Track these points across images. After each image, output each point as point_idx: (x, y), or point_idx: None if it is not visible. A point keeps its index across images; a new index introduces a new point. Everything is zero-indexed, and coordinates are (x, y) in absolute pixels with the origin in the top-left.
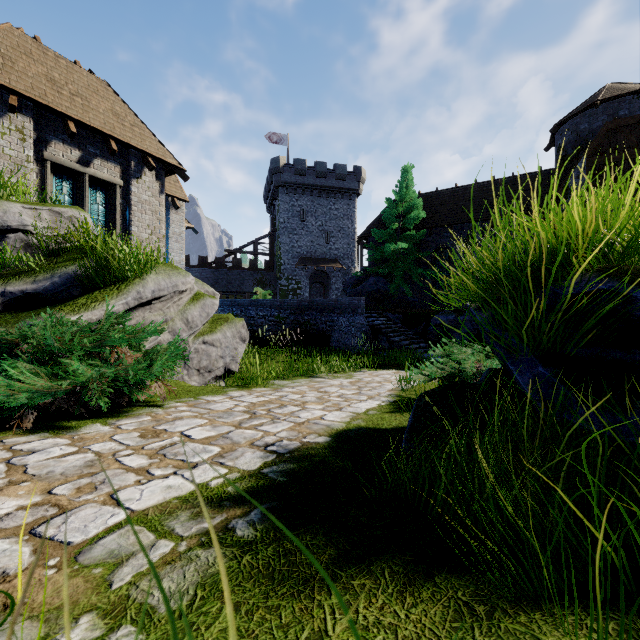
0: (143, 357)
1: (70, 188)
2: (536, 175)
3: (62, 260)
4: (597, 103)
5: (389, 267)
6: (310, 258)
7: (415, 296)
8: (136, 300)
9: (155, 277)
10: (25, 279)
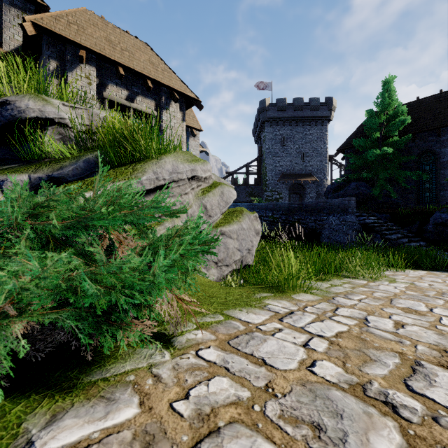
0: (143, 247)
1: None
2: None
3: (92, 150)
4: None
5: (372, 172)
6: (289, 174)
7: (399, 198)
8: (152, 180)
9: (173, 159)
10: (53, 164)
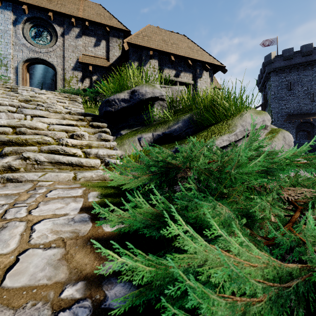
0: None
1: None
2: None
3: (180, 113)
4: None
5: None
6: (296, 114)
7: None
8: (241, 132)
9: (249, 113)
10: (163, 125)
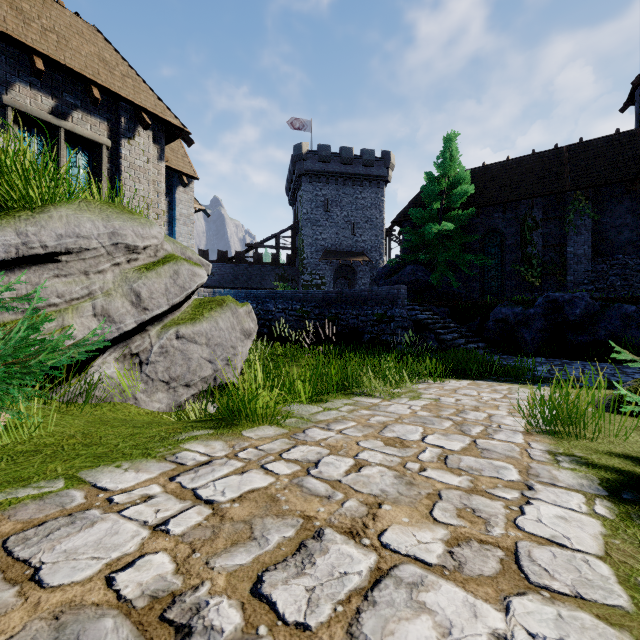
0: None
1: (41, 145)
2: (613, 138)
3: None
4: None
5: (430, 253)
6: (335, 251)
7: (461, 287)
8: (11, 247)
9: (71, 213)
10: None
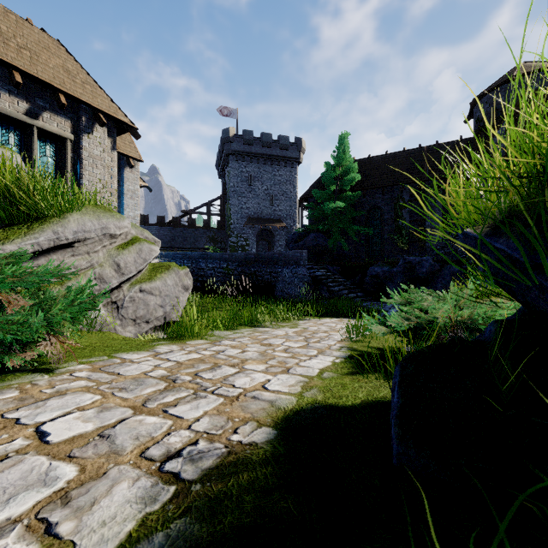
0: (30, 306)
1: (17, 139)
2: (458, 143)
3: None
4: (513, 78)
5: (328, 224)
6: (257, 218)
7: (351, 250)
8: (51, 241)
9: (79, 217)
10: None
